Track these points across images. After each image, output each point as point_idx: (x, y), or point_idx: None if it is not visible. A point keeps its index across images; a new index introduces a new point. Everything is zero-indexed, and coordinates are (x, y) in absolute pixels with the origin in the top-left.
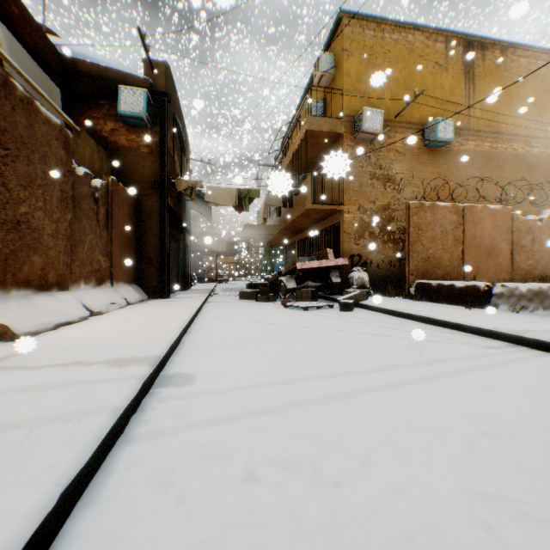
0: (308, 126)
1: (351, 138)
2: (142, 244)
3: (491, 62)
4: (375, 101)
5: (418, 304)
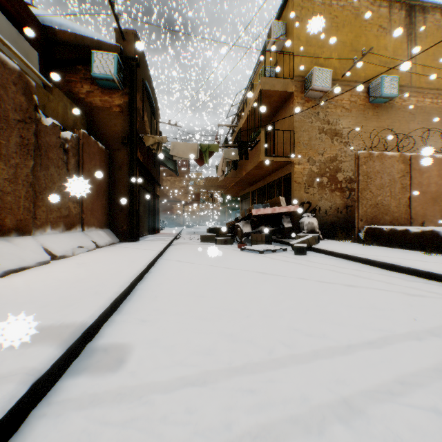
0: (262, 86)
1: (302, 97)
2: (114, 193)
3: (431, 24)
4: (323, 63)
5: (372, 249)
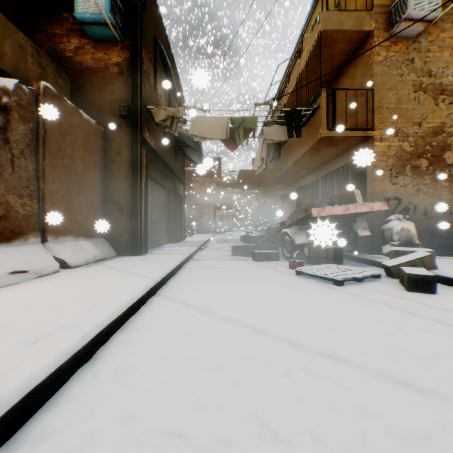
0: (323, 26)
1: (385, 37)
2: (110, 187)
3: None
4: None
5: None
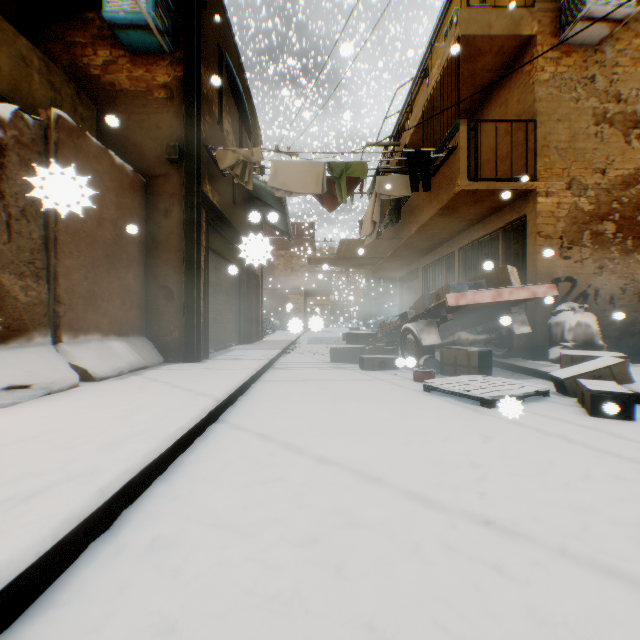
0: (463, 29)
1: (552, 45)
2: (155, 264)
3: None
4: None
5: None
